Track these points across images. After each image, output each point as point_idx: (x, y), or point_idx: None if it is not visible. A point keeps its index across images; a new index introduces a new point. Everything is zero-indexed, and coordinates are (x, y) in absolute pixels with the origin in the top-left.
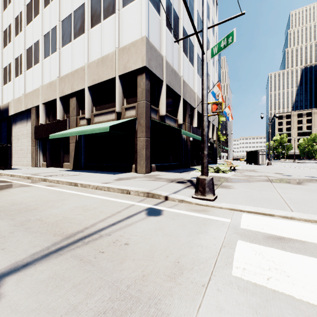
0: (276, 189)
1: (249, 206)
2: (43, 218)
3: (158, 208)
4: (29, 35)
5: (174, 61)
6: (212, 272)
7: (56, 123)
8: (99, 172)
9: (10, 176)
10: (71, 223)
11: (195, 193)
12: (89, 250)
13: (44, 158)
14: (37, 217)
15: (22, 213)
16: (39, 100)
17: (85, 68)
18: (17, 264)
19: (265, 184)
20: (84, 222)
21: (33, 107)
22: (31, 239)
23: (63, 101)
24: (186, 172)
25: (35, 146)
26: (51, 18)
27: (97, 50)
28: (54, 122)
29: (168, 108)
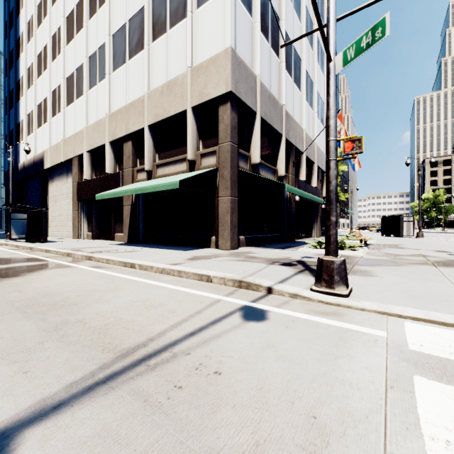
0: (448, 278)
1: (413, 309)
2: (87, 319)
3: (259, 308)
4: (70, 58)
5: (272, 82)
6: (385, 444)
7: (105, 177)
8: (164, 246)
9: (44, 251)
10: (128, 329)
11: (315, 283)
12: (158, 383)
13: (90, 226)
14: (78, 317)
15: (57, 309)
16: (83, 147)
17: (144, 98)
18: (44, 404)
19: (426, 269)
20: (147, 329)
21: (75, 156)
22: (68, 356)
23: (114, 147)
24: (291, 247)
25: (78, 211)
26: (98, 32)
27: (161, 73)
28: (103, 177)
29: (263, 152)
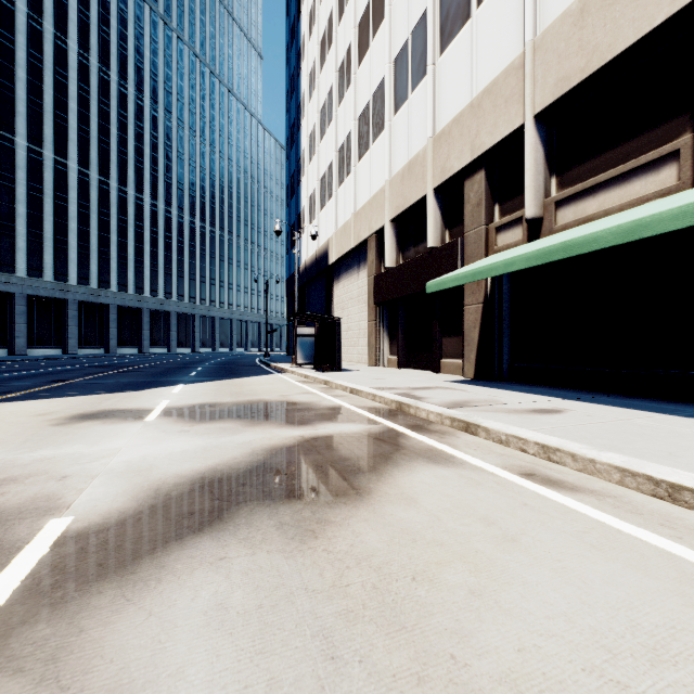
0: None
1: None
2: None
3: None
4: (364, 83)
5: None
6: None
7: (425, 257)
8: (601, 398)
9: (348, 391)
10: None
11: None
12: None
13: (392, 346)
14: None
15: None
16: (385, 215)
17: (524, 58)
18: None
19: None
20: None
21: (372, 234)
22: None
23: (441, 197)
24: None
25: (375, 321)
26: (410, 4)
27: None
28: (420, 257)
29: None
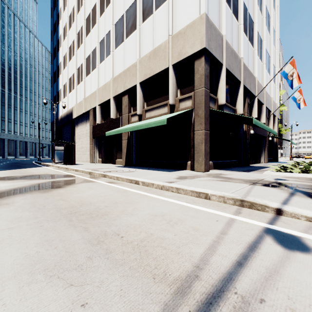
0: None
1: None
2: (121, 231)
3: (285, 232)
4: (88, 45)
5: (233, 41)
6: None
7: (110, 121)
8: (152, 168)
9: (74, 170)
10: (164, 248)
11: None
12: None
13: (100, 155)
14: (114, 229)
15: (94, 219)
16: (96, 102)
17: (137, 64)
18: None
19: None
20: (184, 250)
21: (91, 109)
22: (120, 283)
23: (116, 100)
24: (253, 171)
25: (93, 144)
26: (105, 24)
27: (148, 44)
28: (108, 121)
29: (226, 96)
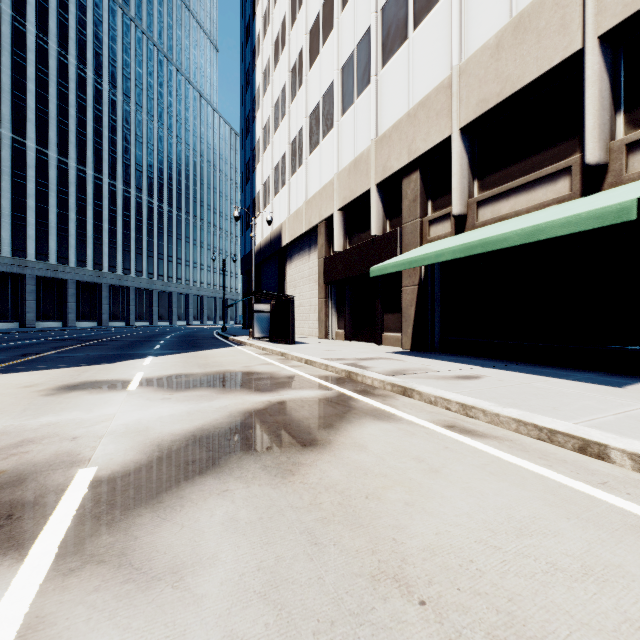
0: None
1: None
2: None
3: None
4: (314, 85)
5: None
6: None
7: (369, 243)
8: (512, 366)
9: (303, 362)
10: None
11: None
12: None
13: (340, 321)
14: None
15: None
16: (334, 204)
17: (452, 80)
18: None
19: None
20: None
21: (322, 221)
22: None
23: (382, 192)
24: None
25: (325, 299)
26: (356, 20)
27: (492, 11)
28: (365, 243)
29: None
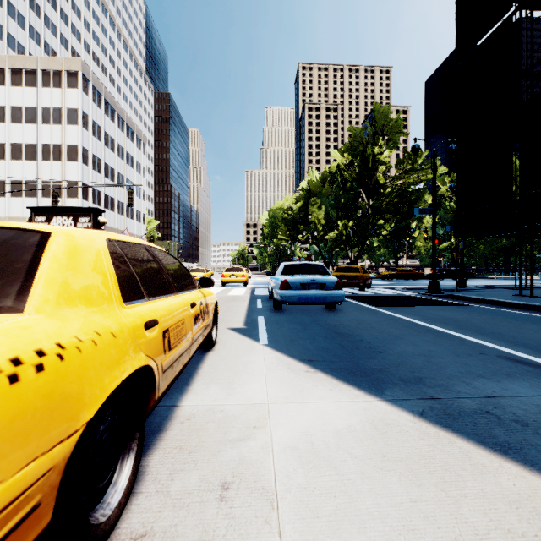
0: None
1: None
2: None
3: None
4: None
5: None
6: None
7: None
8: None
9: None
10: None
11: None
12: None
13: None
14: None
15: None
16: None
17: None
18: None
19: None
20: None
21: None
22: None
23: None
24: None
25: None
26: None
27: None
28: None
29: None
